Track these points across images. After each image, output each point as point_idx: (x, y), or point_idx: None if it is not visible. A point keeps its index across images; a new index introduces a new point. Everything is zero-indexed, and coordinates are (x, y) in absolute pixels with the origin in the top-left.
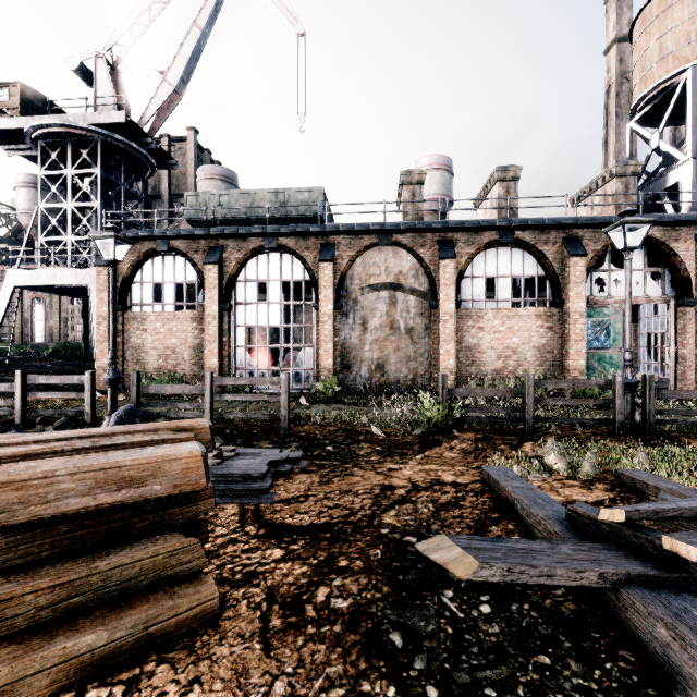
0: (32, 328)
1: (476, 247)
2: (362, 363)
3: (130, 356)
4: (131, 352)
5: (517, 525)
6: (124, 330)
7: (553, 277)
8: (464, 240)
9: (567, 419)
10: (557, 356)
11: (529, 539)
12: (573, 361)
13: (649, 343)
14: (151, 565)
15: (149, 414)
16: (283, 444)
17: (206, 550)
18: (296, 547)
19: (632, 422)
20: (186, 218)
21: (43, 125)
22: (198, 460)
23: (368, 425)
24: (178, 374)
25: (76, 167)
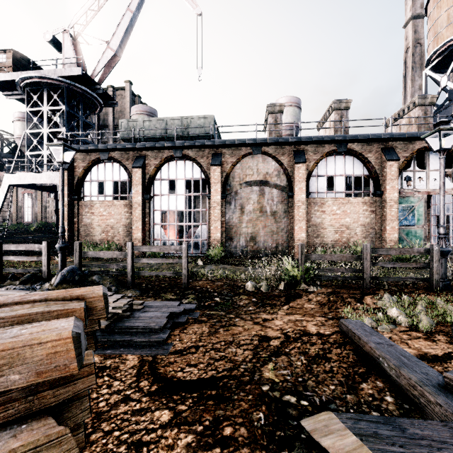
0: (23, 213)
1: (320, 155)
2: (240, 235)
3: (82, 231)
4: (83, 228)
5: (385, 382)
6: (79, 213)
7: (375, 175)
8: (312, 150)
9: (395, 278)
10: (377, 231)
11: (423, 420)
12: (389, 234)
13: (438, 222)
14: None
15: (86, 273)
16: (183, 296)
17: (99, 411)
18: (184, 407)
19: (445, 280)
20: (120, 136)
21: (27, 77)
22: (67, 342)
23: (246, 280)
24: (114, 243)
25: (50, 105)
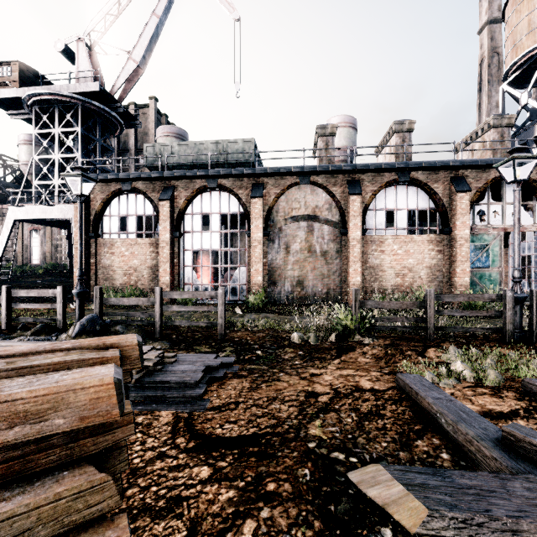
0: (30, 252)
1: (378, 185)
2: (285, 279)
3: (101, 274)
4: (102, 271)
5: (442, 439)
6: (97, 253)
7: (442, 209)
8: (369, 179)
9: (463, 328)
10: (445, 274)
11: (474, 472)
12: (459, 278)
13: None
14: (51, 512)
15: (109, 322)
16: (219, 349)
17: (134, 467)
18: (224, 464)
19: (520, 331)
20: (145, 164)
21: (36, 94)
22: (110, 388)
23: (291, 331)
24: (138, 288)
25: (63, 127)
